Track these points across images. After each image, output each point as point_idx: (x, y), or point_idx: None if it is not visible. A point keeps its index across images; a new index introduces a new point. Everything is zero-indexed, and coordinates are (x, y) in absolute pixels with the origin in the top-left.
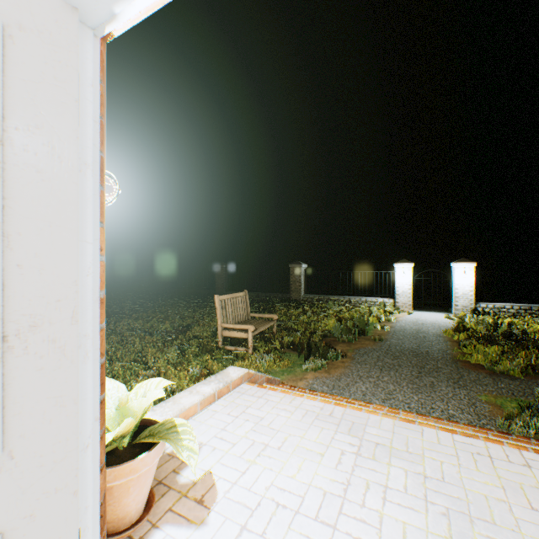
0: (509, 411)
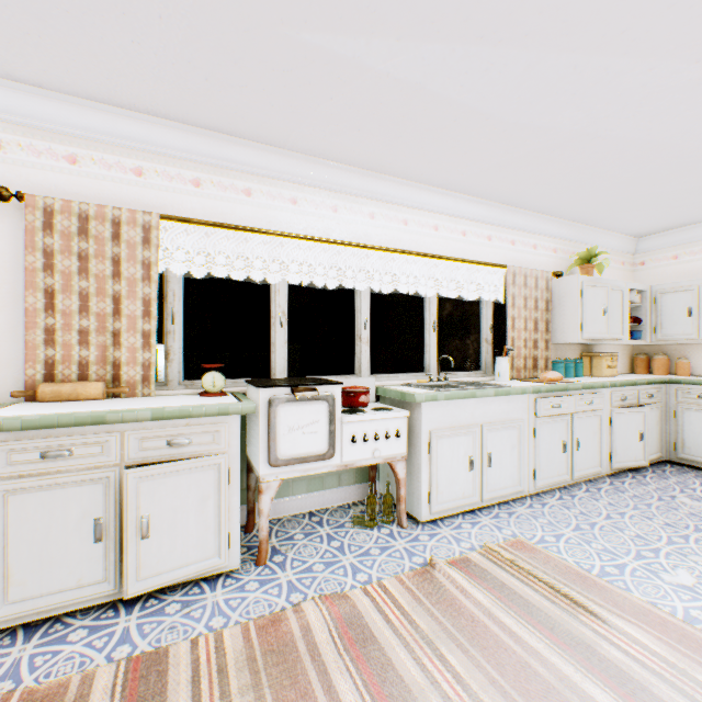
0: None
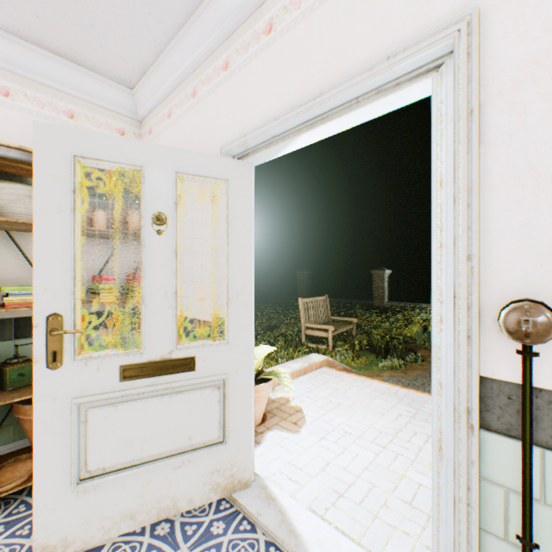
0: None
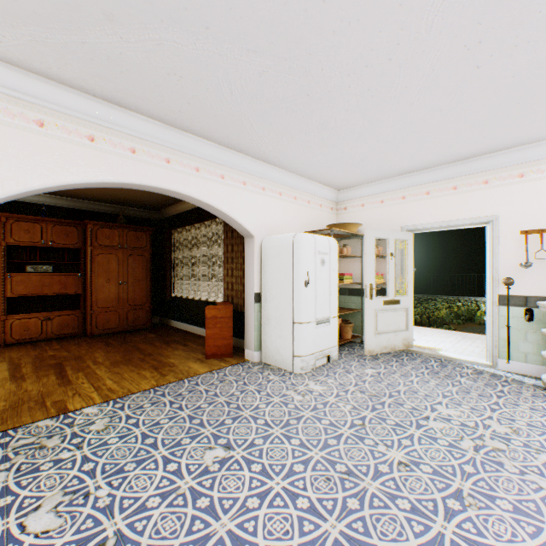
0: None
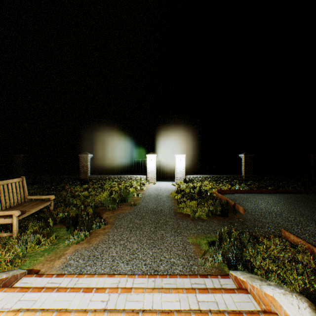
0: (204, 247)
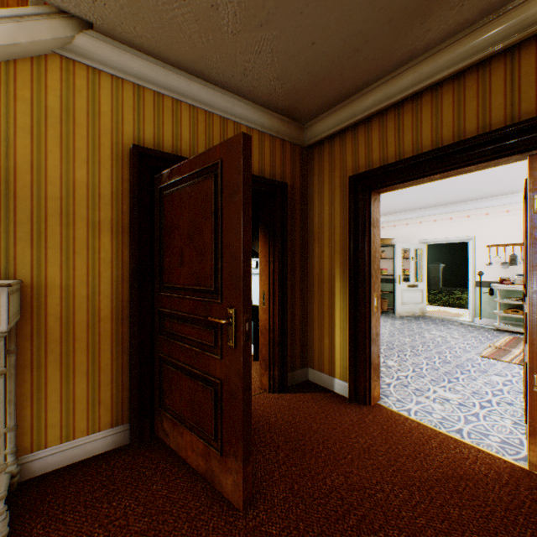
0: None
